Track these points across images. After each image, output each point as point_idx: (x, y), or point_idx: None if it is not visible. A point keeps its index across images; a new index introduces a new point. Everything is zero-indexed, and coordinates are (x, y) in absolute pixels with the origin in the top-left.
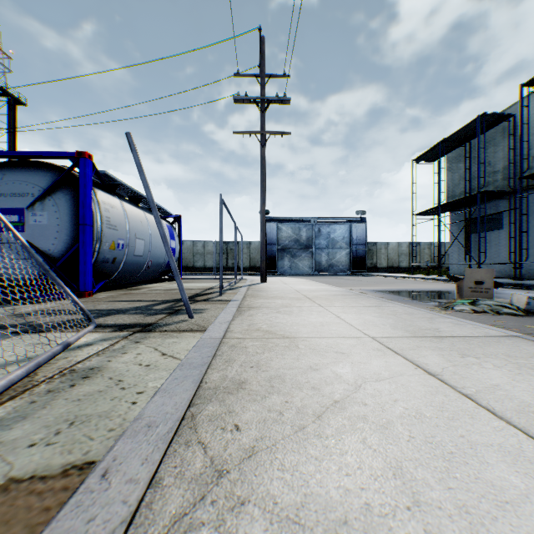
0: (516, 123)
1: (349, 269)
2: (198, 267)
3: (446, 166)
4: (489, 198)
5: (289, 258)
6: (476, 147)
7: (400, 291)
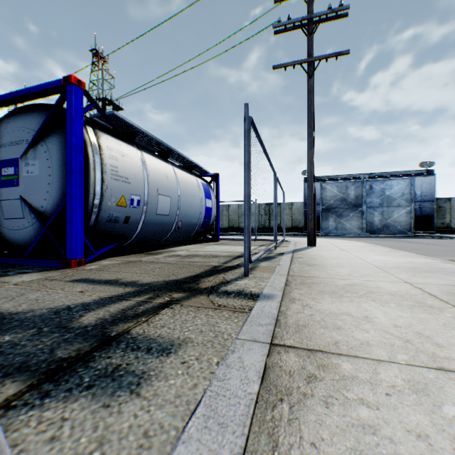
0: None
1: (409, 229)
2: (242, 227)
3: None
4: None
5: (334, 218)
6: None
7: None
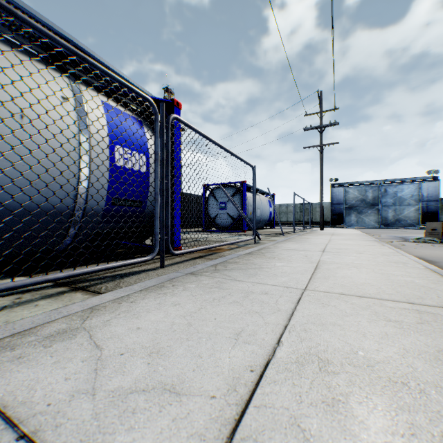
0: None
1: (417, 223)
2: (282, 221)
3: None
4: None
5: (355, 214)
6: None
7: (412, 236)
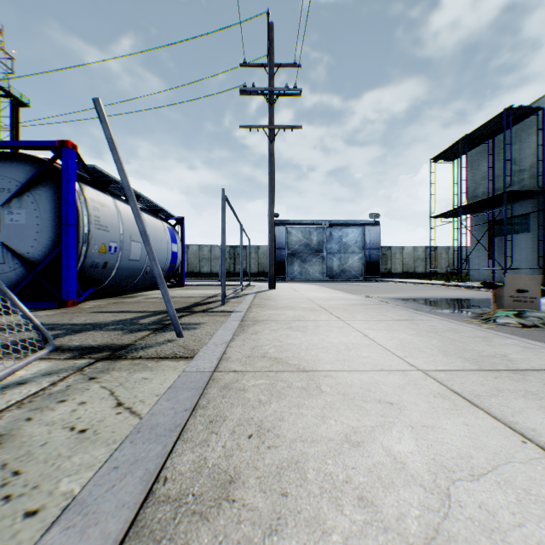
0: (544, 118)
1: (362, 274)
2: (204, 272)
3: (467, 165)
4: (515, 199)
5: (299, 263)
6: (499, 144)
7: (423, 299)
